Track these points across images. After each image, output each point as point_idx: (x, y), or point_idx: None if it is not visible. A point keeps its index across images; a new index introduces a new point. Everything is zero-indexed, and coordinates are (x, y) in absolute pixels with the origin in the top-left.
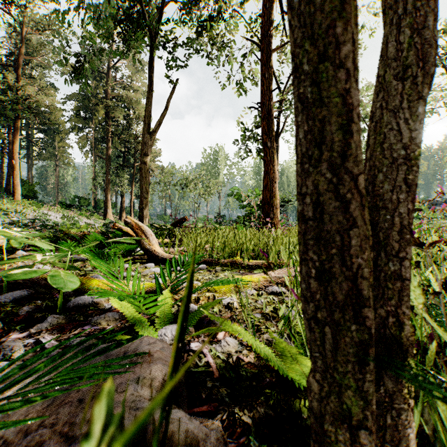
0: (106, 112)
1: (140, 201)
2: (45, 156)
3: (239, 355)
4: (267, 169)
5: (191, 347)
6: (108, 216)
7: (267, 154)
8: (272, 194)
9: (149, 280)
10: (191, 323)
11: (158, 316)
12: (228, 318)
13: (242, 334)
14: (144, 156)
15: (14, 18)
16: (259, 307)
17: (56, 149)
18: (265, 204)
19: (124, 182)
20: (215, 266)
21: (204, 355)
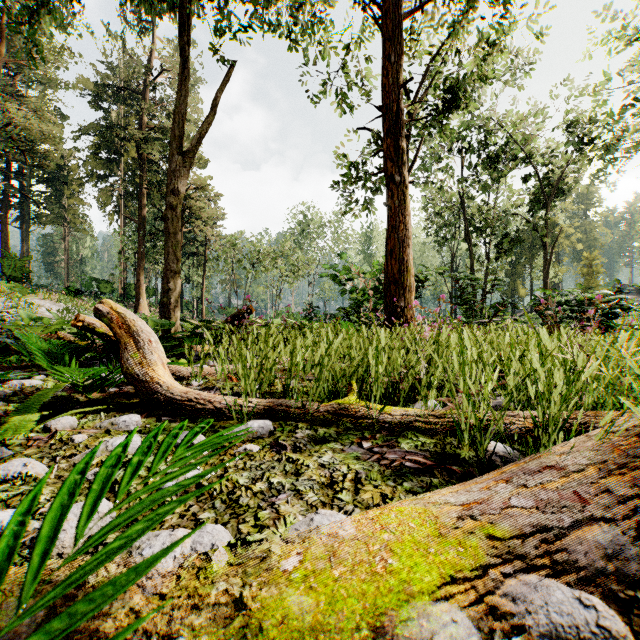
0: (138, 151)
1: (165, 277)
2: (48, 218)
3: None
4: (393, 222)
5: None
6: (141, 308)
7: (394, 196)
8: (402, 266)
9: None
10: None
11: None
12: None
13: None
14: (171, 194)
15: None
16: None
17: (66, 209)
18: (391, 283)
19: None
20: (295, 423)
21: None
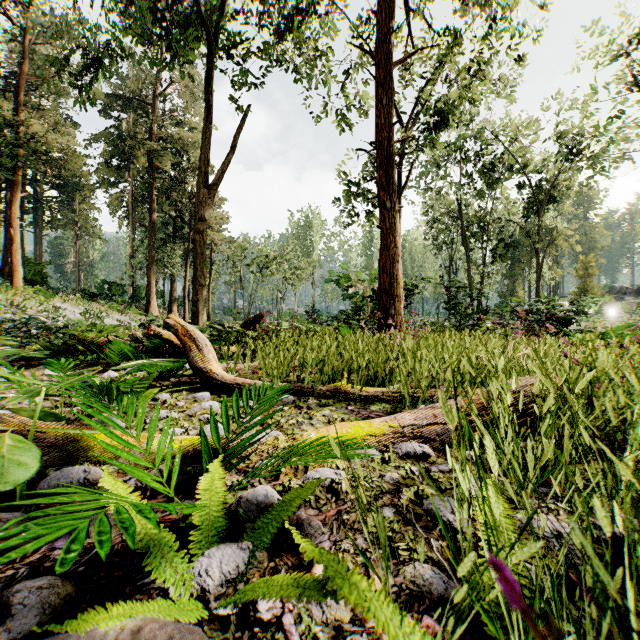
0: (148, 159)
1: (194, 290)
2: (61, 222)
3: (361, 633)
4: (385, 242)
5: (257, 611)
6: (152, 310)
7: (386, 219)
8: (392, 279)
9: (198, 426)
10: (260, 543)
11: (198, 524)
12: (333, 520)
13: (370, 612)
14: (199, 221)
15: (12, 21)
16: (388, 490)
17: (77, 213)
18: (383, 294)
19: (175, 261)
20: (307, 397)
21: (285, 634)
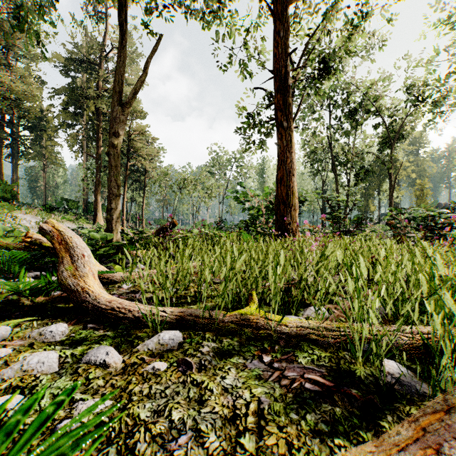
0: (95, 106)
1: (108, 199)
2: (32, 155)
3: None
4: (282, 157)
5: None
6: (98, 220)
7: (283, 137)
8: (289, 190)
9: None
10: None
11: None
12: None
13: None
14: (113, 136)
15: None
16: None
17: (44, 148)
18: (280, 204)
19: None
20: (202, 333)
21: None
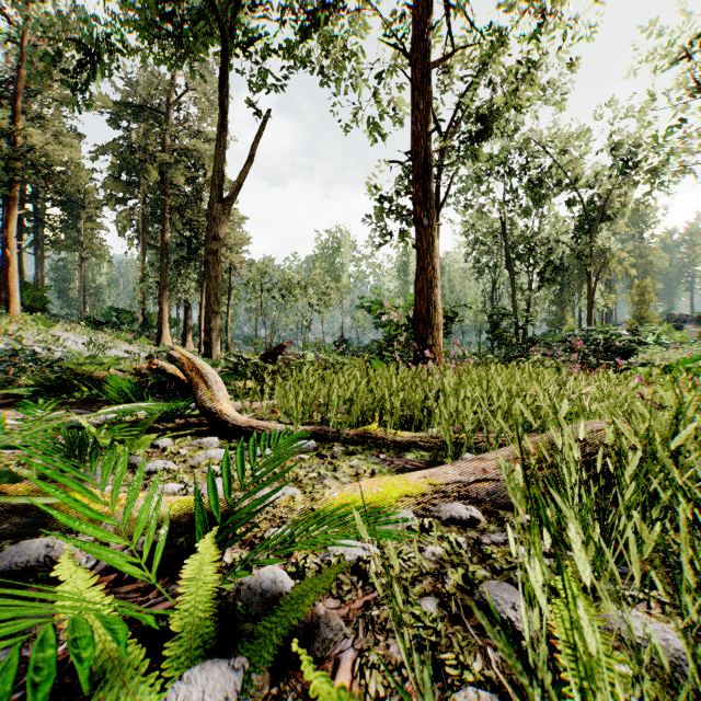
0: (160, 174)
1: (207, 318)
2: (64, 243)
3: None
4: (421, 263)
5: None
6: (164, 339)
7: (423, 239)
8: (430, 306)
9: (200, 480)
10: (259, 659)
11: (178, 631)
12: (359, 617)
13: None
14: (213, 240)
15: (9, 19)
16: (428, 570)
17: (82, 233)
18: (419, 322)
19: (190, 286)
20: (332, 443)
21: None
